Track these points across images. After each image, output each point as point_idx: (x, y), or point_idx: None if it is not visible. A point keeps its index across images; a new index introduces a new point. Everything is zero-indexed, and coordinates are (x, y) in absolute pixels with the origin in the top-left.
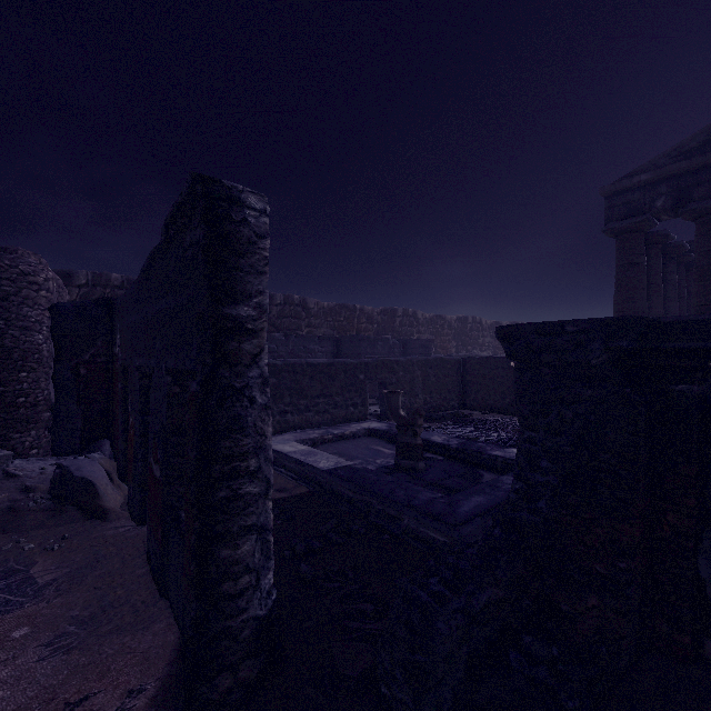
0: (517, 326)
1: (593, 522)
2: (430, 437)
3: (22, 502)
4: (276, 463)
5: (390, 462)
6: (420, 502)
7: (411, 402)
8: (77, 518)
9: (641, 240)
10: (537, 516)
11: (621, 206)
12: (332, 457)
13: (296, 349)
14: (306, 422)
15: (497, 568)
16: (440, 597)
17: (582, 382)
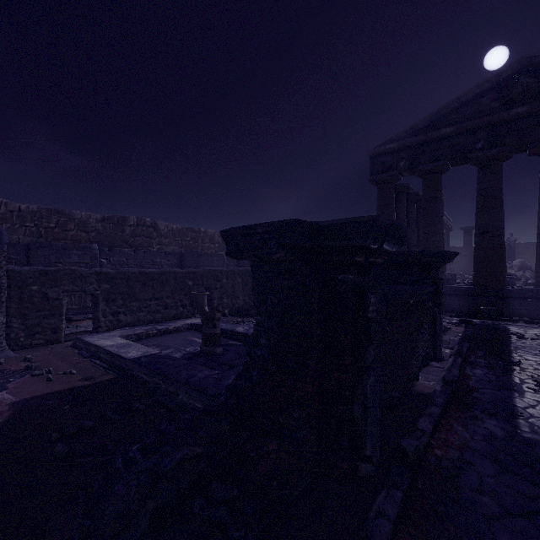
0: (230, 229)
1: (283, 383)
2: (236, 328)
3: None
4: (93, 356)
5: (197, 349)
6: (196, 379)
7: (233, 303)
8: None
9: (392, 188)
10: (249, 382)
11: (380, 164)
12: (144, 347)
13: (144, 262)
14: (138, 321)
15: (202, 428)
16: (131, 461)
17: (285, 275)
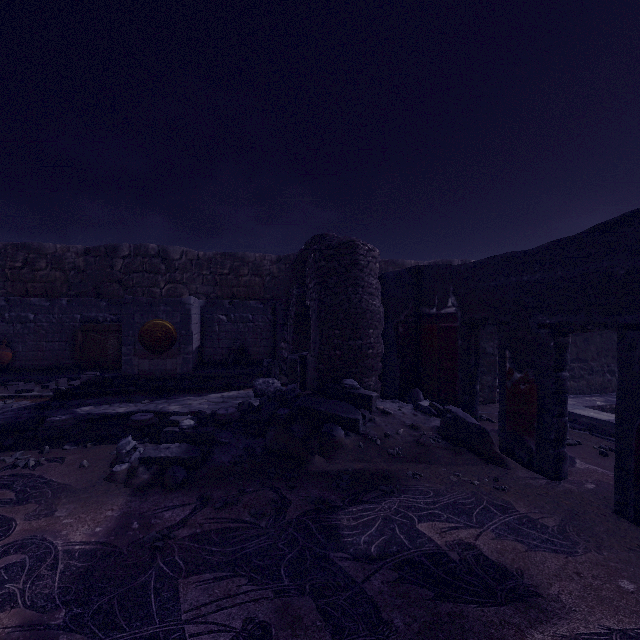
0: None
1: None
2: None
3: (423, 438)
4: (593, 430)
5: None
6: None
7: None
8: (476, 460)
9: None
10: None
11: None
12: None
13: None
14: None
15: None
16: None
17: None
